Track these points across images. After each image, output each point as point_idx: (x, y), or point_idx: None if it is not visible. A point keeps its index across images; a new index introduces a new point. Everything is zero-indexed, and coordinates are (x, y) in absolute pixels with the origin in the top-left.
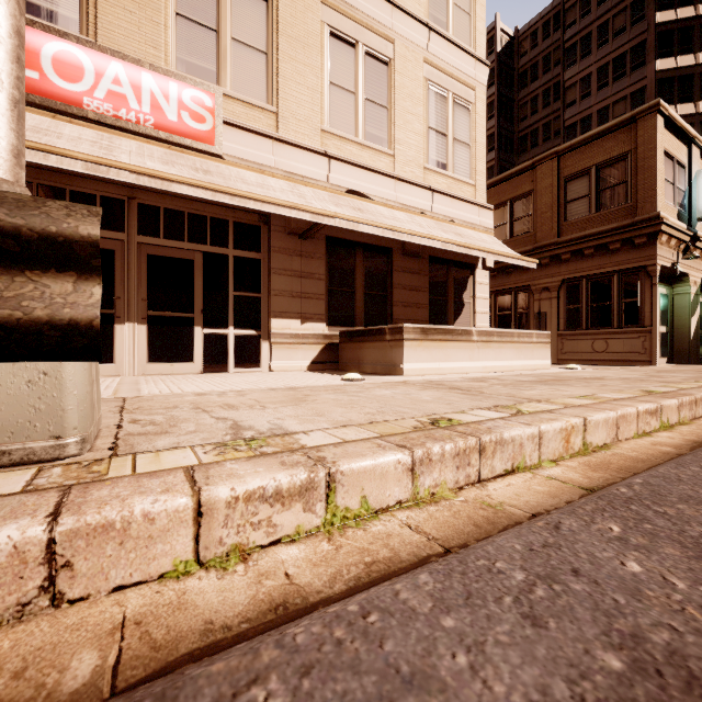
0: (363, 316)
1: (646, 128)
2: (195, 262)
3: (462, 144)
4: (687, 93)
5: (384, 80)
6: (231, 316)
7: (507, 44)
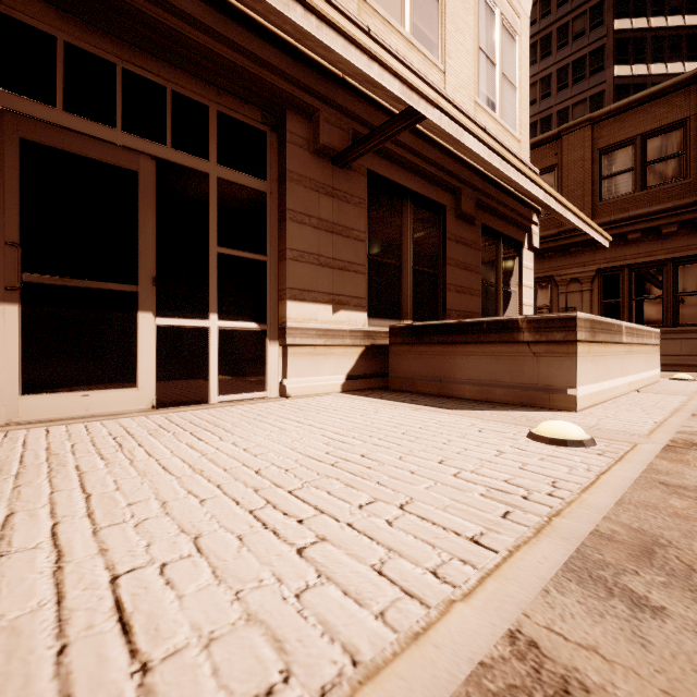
0: (411, 303)
1: None
2: (140, 177)
3: (509, 83)
4: None
5: None
6: (214, 293)
7: None
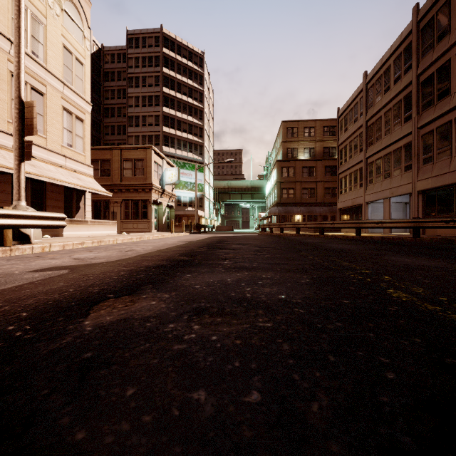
0: None
1: (149, 153)
2: None
3: (79, 137)
4: (173, 125)
5: (41, 103)
6: None
7: (97, 51)
